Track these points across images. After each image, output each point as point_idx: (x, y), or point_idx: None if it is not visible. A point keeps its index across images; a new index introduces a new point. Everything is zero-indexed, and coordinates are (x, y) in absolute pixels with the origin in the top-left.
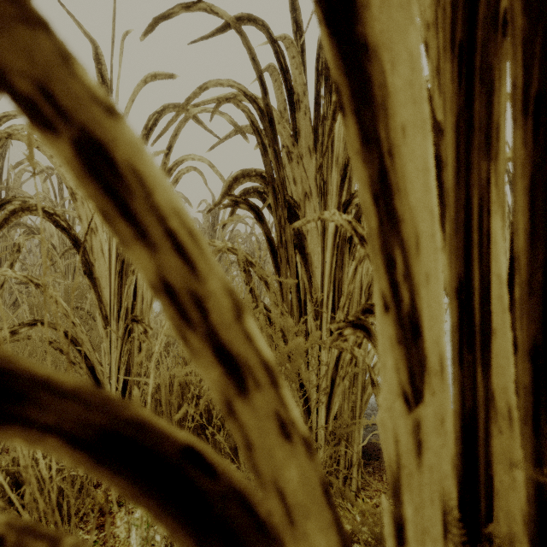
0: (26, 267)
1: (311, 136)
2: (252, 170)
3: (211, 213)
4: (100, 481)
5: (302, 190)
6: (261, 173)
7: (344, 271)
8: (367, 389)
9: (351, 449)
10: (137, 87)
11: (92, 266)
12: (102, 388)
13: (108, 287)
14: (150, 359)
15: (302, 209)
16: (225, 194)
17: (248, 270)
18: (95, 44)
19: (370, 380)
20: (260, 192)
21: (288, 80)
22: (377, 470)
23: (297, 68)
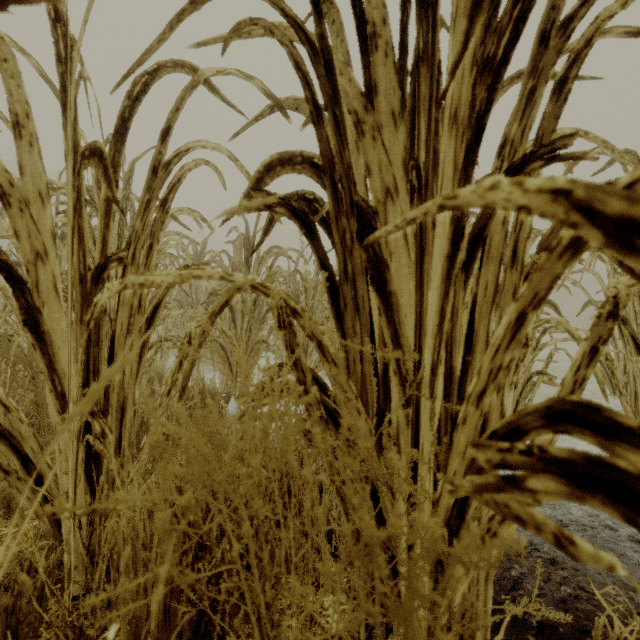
0: None
1: (397, 92)
2: (296, 151)
3: (244, 244)
4: None
5: (381, 183)
6: (312, 157)
7: (455, 322)
8: None
9: None
10: None
11: (38, 313)
12: None
13: (66, 347)
14: (137, 459)
15: (382, 217)
16: (250, 192)
17: (289, 321)
18: None
19: None
20: (308, 199)
21: None
22: None
23: None
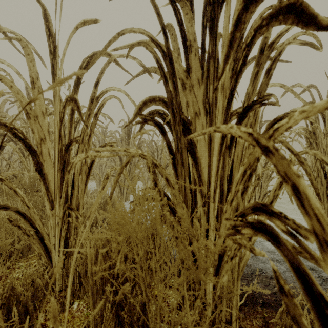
0: (7, 162)
1: (200, 71)
2: (156, 96)
3: (127, 127)
4: (44, 326)
5: (193, 110)
6: (163, 99)
7: (224, 170)
8: (243, 259)
9: (232, 306)
10: (71, 33)
11: (42, 165)
12: (49, 252)
13: (54, 180)
14: None
15: (194, 125)
16: (136, 114)
17: (154, 170)
18: (44, 7)
19: (278, 288)
20: (161, 113)
21: (183, 30)
22: (247, 315)
23: (189, 22)
